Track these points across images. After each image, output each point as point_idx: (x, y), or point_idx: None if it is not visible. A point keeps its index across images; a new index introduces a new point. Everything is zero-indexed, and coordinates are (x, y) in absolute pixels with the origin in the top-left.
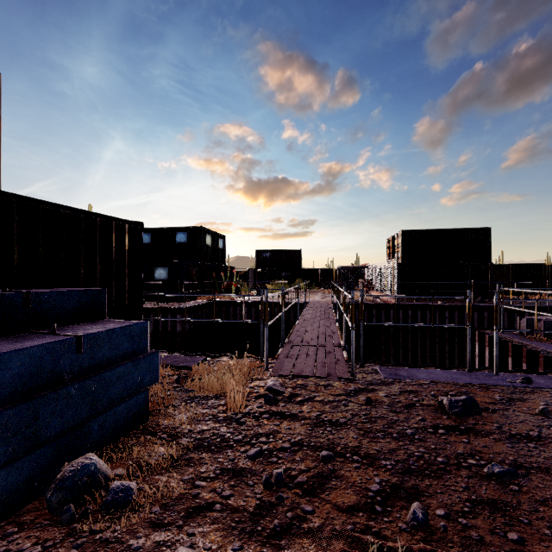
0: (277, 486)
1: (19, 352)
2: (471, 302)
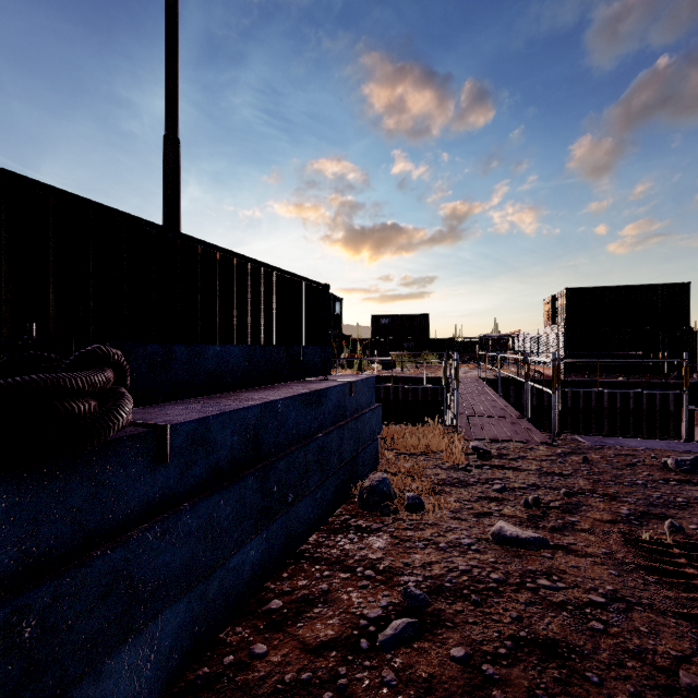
0: (536, 507)
1: (334, 388)
2: (663, 378)
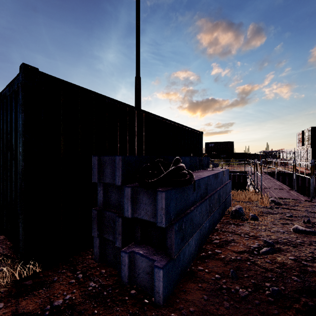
0: (308, 223)
1: (220, 172)
2: None
